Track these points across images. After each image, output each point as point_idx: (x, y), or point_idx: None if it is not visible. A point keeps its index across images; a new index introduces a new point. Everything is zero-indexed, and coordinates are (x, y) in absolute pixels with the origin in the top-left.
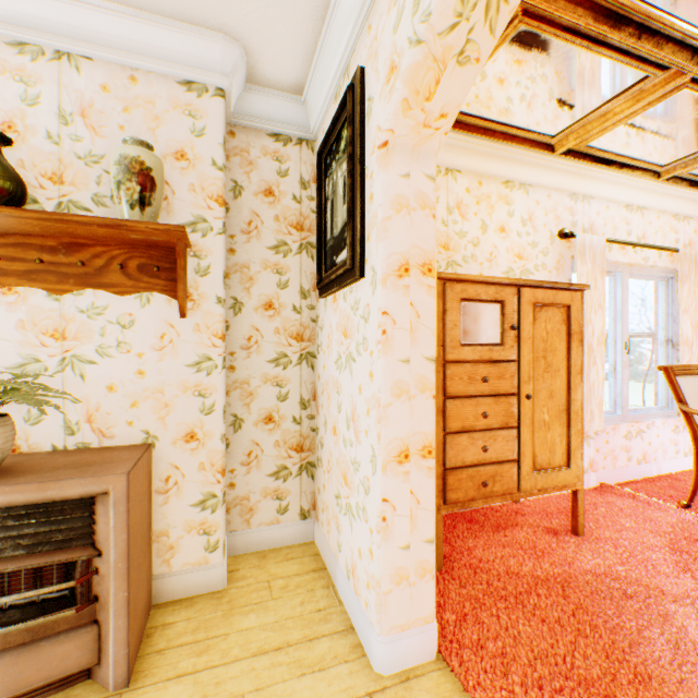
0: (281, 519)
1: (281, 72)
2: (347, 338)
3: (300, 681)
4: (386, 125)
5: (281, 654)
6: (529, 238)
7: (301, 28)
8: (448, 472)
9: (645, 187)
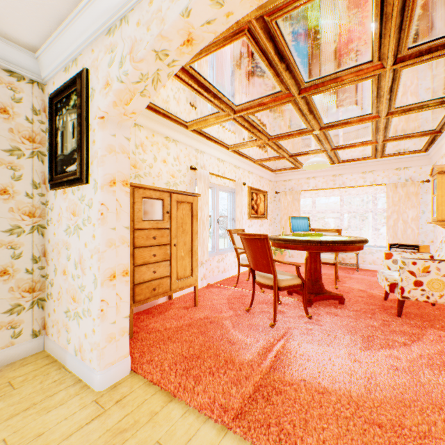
0: (16, 342)
1: (19, 34)
2: (76, 216)
3: (48, 415)
4: (104, 109)
5: (31, 410)
6: (178, 167)
7: (41, 21)
8: (136, 286)
9: (224, 152)
